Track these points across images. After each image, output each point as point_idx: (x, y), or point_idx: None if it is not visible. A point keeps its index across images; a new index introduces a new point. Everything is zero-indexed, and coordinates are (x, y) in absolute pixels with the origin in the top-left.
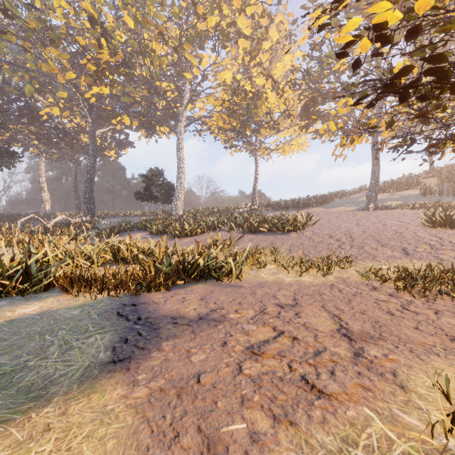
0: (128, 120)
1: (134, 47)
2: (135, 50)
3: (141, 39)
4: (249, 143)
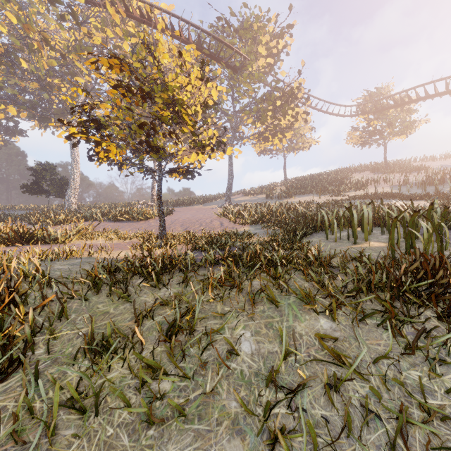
0: (14, 110)
1: (17, 45)
2: (20, 44)
3: (25, 37)
4: None
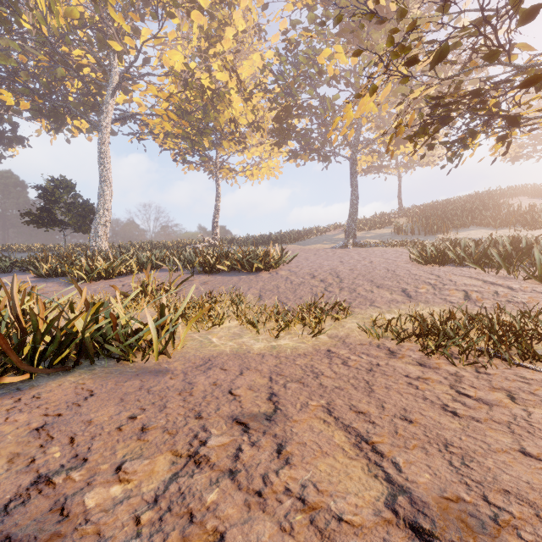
0: (10, 97)
1: None
2: None
3: None
4: (209, 161)
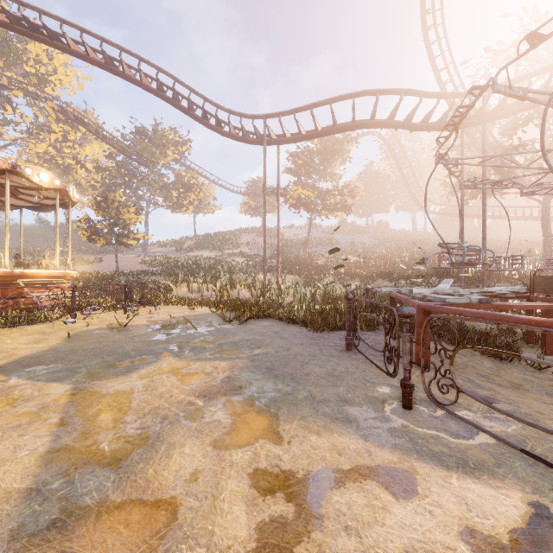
0: None
1: None
2: None
3: None
4: None
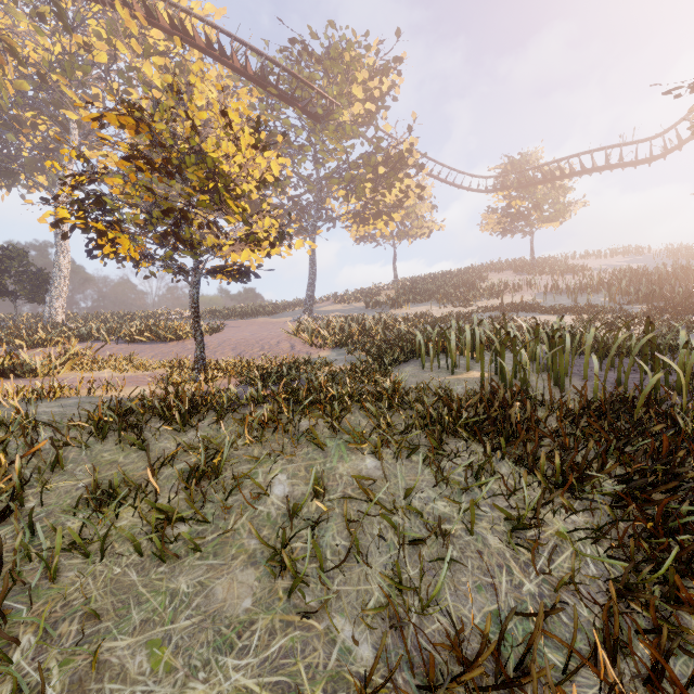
0: None
1: None
2: None
3: None
4: None
